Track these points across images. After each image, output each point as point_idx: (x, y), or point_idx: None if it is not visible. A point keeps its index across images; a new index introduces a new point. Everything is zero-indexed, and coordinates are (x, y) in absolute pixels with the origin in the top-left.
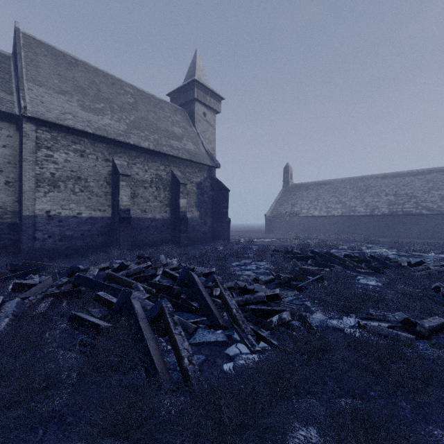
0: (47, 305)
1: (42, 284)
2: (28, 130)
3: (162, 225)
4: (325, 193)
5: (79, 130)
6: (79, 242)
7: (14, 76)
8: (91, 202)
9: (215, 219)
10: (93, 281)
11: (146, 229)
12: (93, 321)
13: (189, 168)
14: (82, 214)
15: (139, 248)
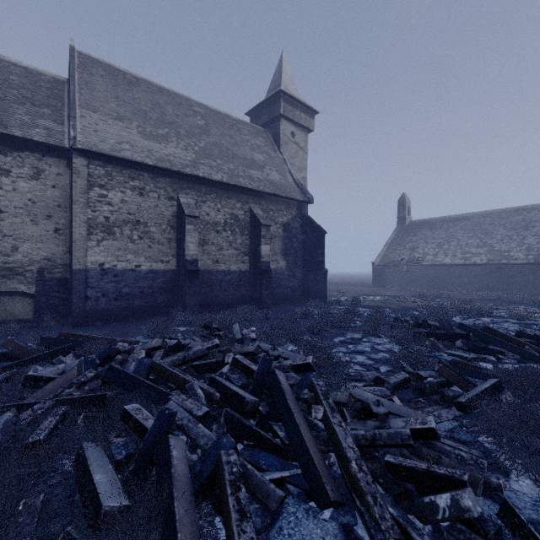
0: (52, 424)
1: (62, 377)
2: (78, 166)
3: (239, 279)
4: (459, 232)
5: (137, 162)
6: (137, 301)
7: (67, 103)
8: (152, 252)
9: (307, 270)
10: (129, 377)
11: (219, 285)
12: (96, 487)
13: (272, 204)
14: (142, 266)
15: (209, 308)
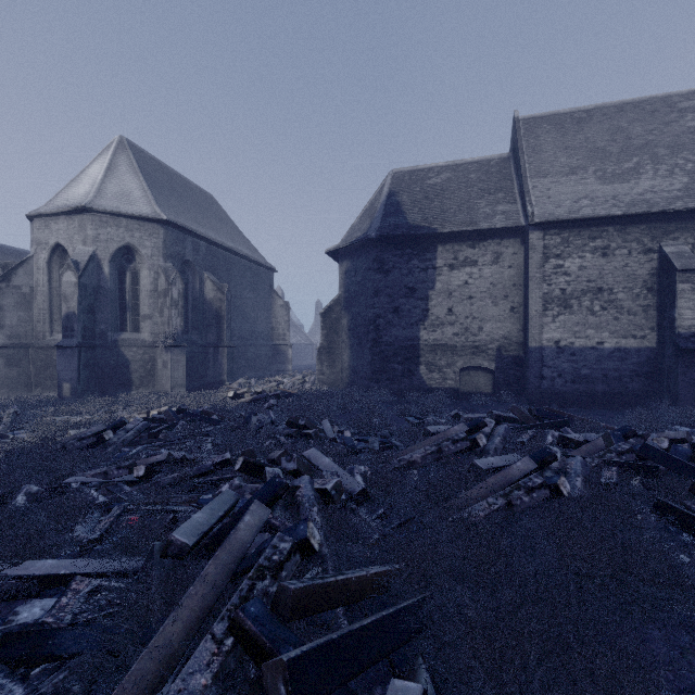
0: (614, 476)
1: (591, 444)
2: (534, 241)
3: None
4: None
5: (600, 217)
6: (599, 386)
7: (515, 179)
8: (619, 325)
9: None
10: (672, 459)
11: None
12: None
13: None
14: (604, 343)
15: None
